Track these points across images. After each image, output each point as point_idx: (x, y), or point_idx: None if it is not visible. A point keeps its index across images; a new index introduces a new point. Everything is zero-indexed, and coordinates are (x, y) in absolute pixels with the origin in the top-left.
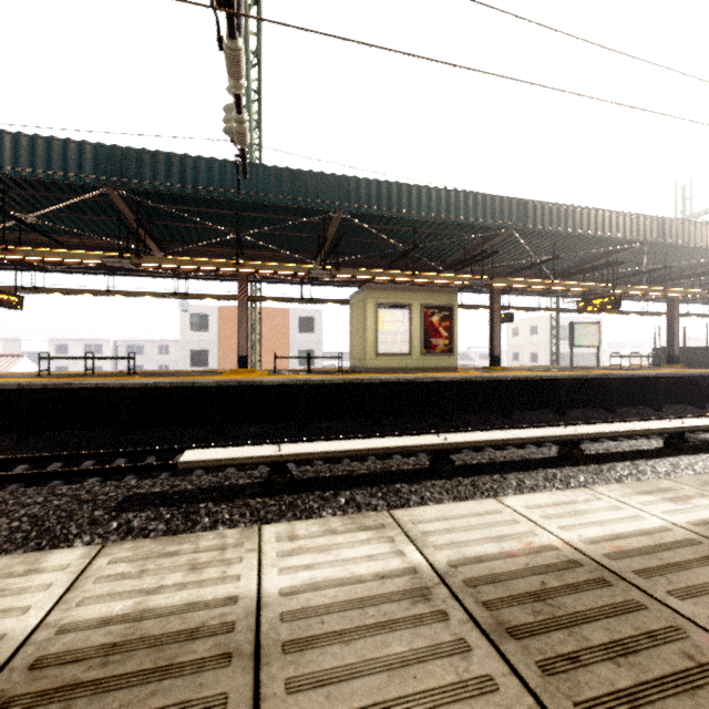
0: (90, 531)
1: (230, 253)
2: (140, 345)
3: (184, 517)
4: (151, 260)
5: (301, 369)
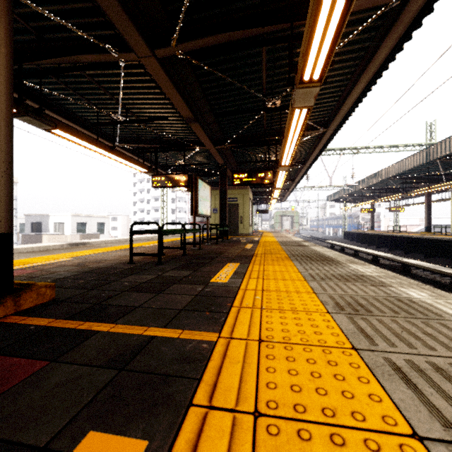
0: None
1: (422, 185)
2: None
3: None
4: (376, 201)
5: None
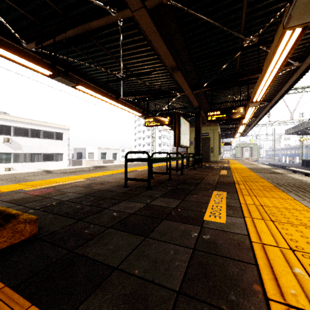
0: None
1: None
2: None
3: None
4: None
5: None
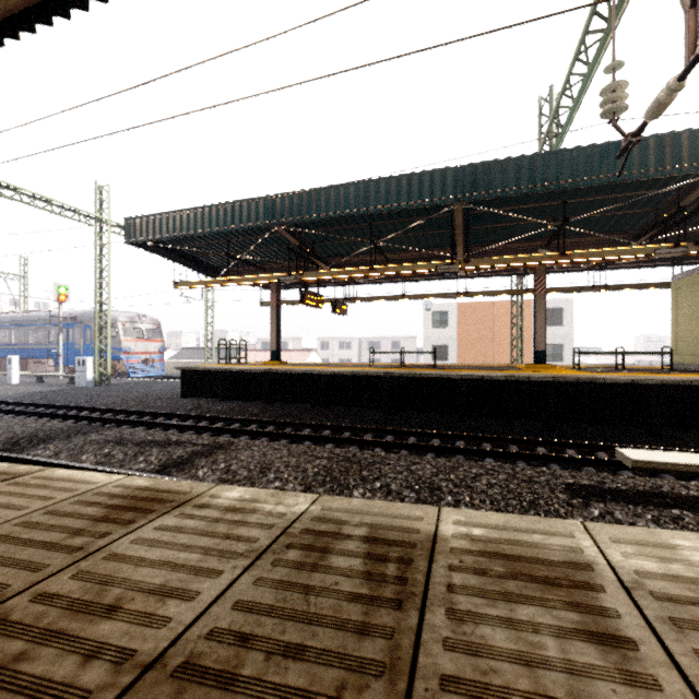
0: (575, 513)
1: (527, 246)
2: (377, 341)
3: (672, 522)
4: (477, 263)
5: (592, 366)
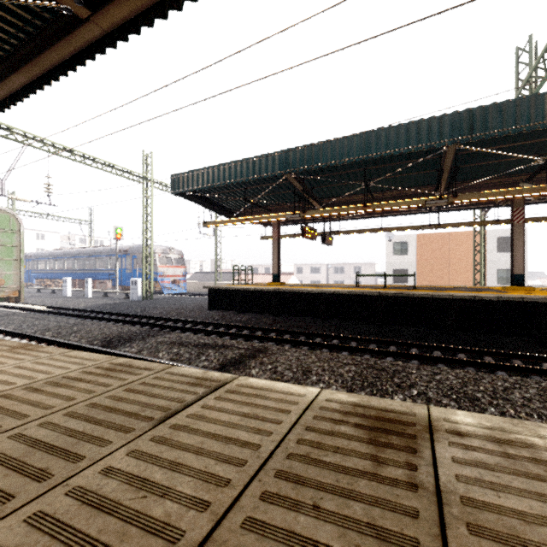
0: None
1: (504, 181)
2: (341, 267)
3: None
4: (465, 197)
5: None
